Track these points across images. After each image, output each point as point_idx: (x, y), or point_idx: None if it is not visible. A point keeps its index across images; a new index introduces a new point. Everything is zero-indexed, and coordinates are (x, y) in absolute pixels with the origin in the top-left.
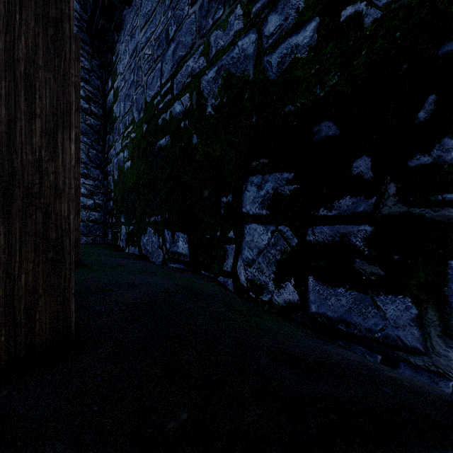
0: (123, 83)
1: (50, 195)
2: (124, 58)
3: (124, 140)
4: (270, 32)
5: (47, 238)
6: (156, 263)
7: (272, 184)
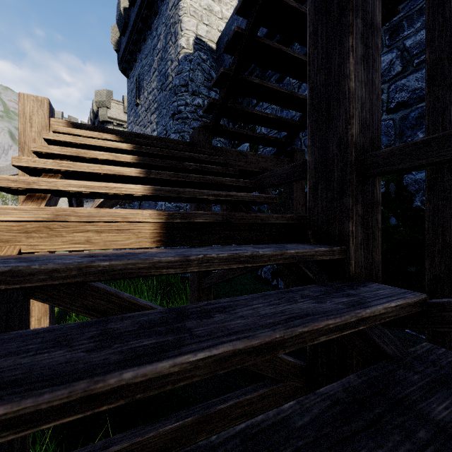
0: None
1: None
2: None
3: None
4: None
5: None
6: None
7: None
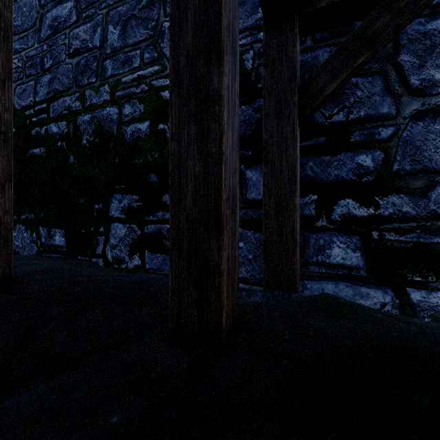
0: None
1: (2, 213)
2: None
3: None
4: (126, 114)
5: (1, 234)
6: None
7: (128, 201)
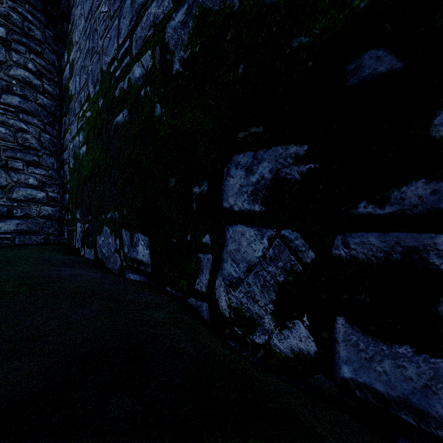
0: (78, 54)
1: None
2: (79, 23)
3: (79, 121)
4: None
5: None
6: (113, 271)
7: (271, 164)
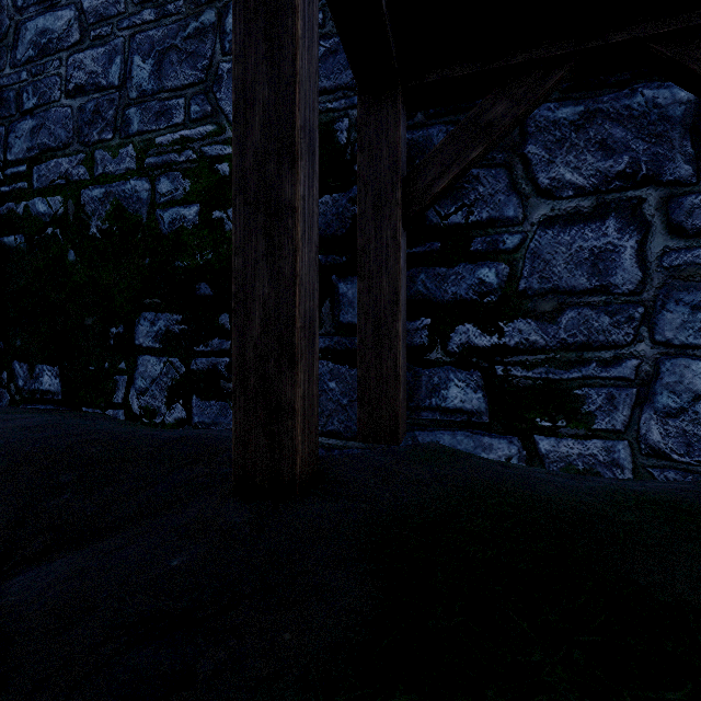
0: None
1: None
2: None
3: None
4: (162, 192)
5: None
6: None
7: (165, 322)
